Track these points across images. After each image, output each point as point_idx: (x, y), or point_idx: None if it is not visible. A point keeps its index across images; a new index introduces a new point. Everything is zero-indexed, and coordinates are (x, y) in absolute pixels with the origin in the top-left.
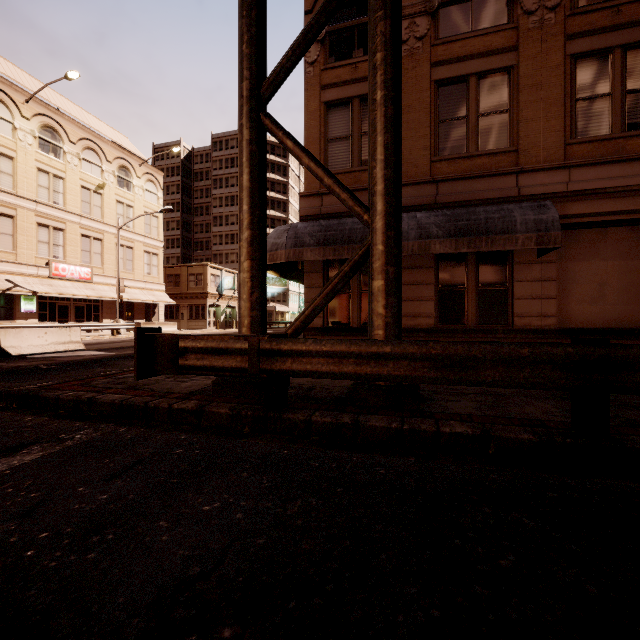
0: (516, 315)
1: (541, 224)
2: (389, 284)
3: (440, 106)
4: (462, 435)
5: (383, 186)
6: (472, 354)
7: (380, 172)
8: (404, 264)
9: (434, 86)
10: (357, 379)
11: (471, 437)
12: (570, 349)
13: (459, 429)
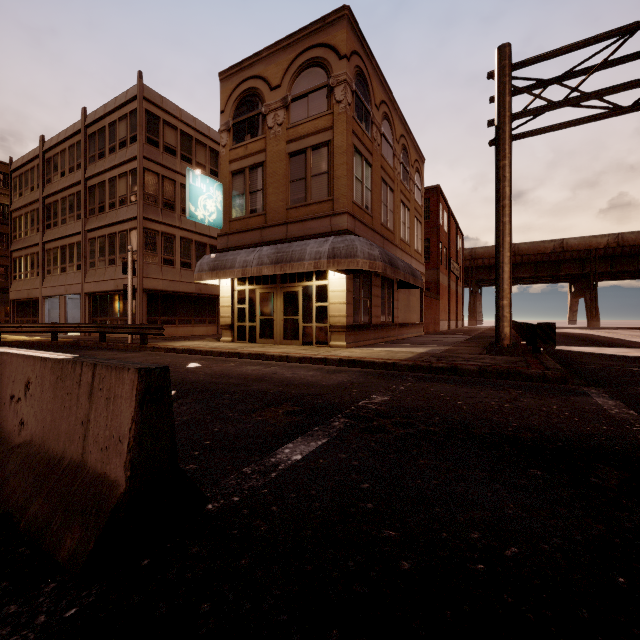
0: (394, 317)
1: (420, 277)
2: None
3: (382, 193)
4: None
5: None
6: None
7: None
8: (375, 283)
9: (381, 179)
10: None
11: None
12: None
13: None
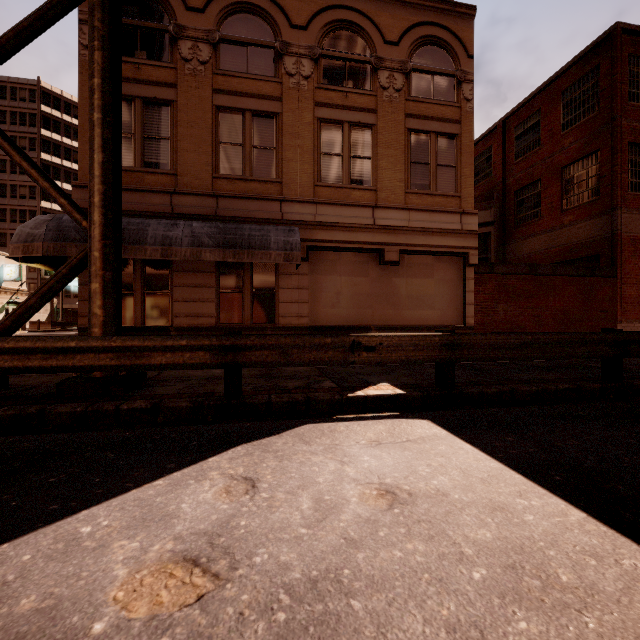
0: (281, 316)
1: (288, 245)
2: (105, 287)
3: (221, 129)
4: (138, 409)
5: (98, 199)
6: (145, 345)
7: (96, 186)
8: (188, 267)
9: (215, 110)
10: (46, 372)
11: (145, 410)
12: (214, 339)
13: (136, 405)
